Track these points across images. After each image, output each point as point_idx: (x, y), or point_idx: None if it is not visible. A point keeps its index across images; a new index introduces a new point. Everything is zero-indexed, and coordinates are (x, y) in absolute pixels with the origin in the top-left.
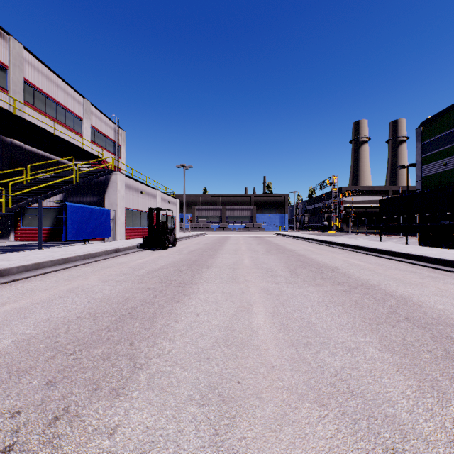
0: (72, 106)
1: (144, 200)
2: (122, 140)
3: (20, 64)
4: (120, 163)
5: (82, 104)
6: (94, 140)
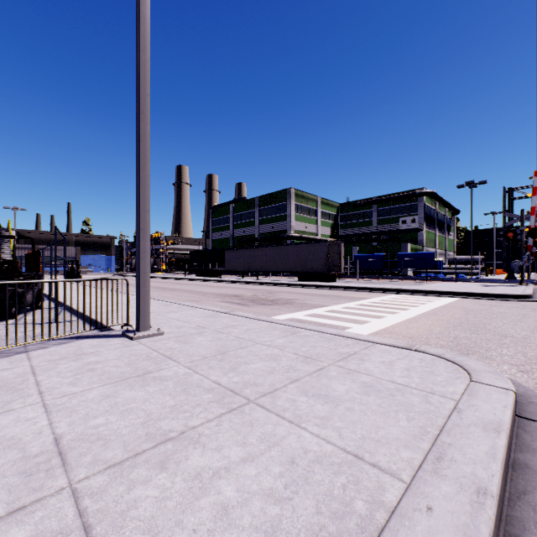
0: None
1: None
2: None
3: None
4: None
5: None
6: None
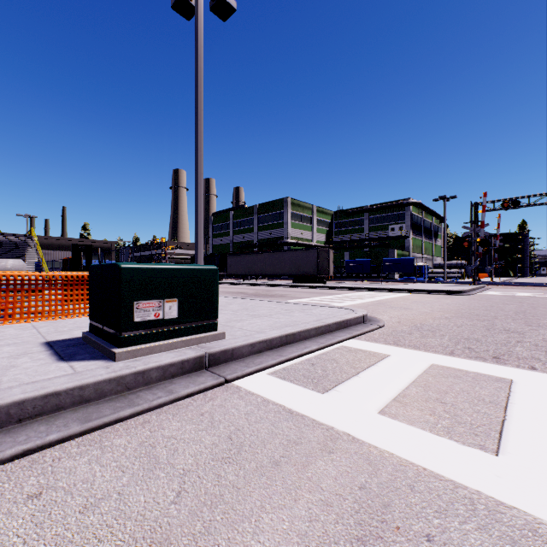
0: None
1: None
2: None
3: None
4: None
5: None
6: None
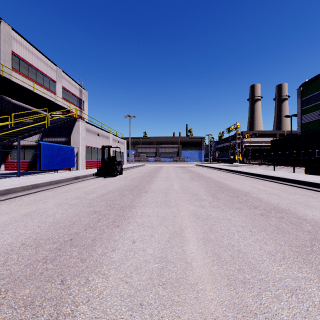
0: (47, 72)
1: (100, 140)
2: (85, 97)
3: (8, 40)
4: (83, 114)
5: (55, 71)
6: (64, 97)
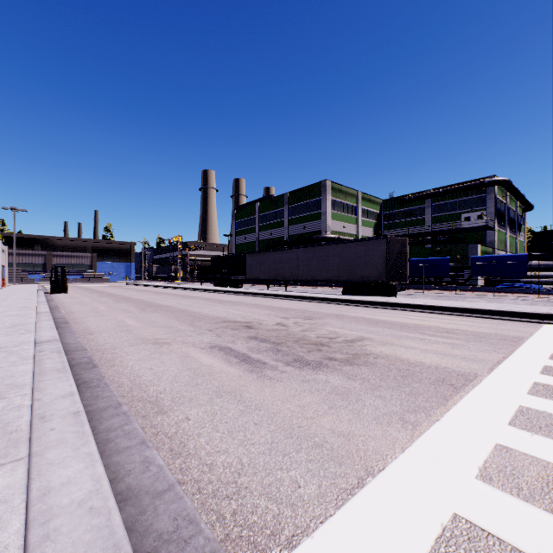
0: None
1: None
2: None
3: None
4: None
5: None
6: None
